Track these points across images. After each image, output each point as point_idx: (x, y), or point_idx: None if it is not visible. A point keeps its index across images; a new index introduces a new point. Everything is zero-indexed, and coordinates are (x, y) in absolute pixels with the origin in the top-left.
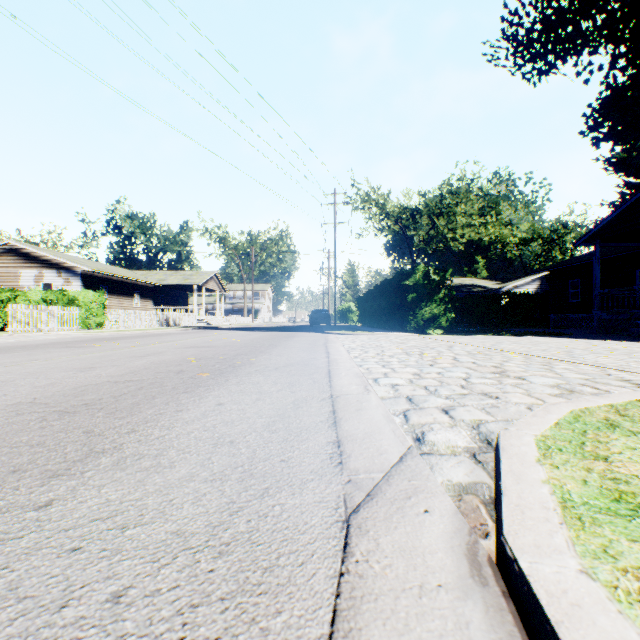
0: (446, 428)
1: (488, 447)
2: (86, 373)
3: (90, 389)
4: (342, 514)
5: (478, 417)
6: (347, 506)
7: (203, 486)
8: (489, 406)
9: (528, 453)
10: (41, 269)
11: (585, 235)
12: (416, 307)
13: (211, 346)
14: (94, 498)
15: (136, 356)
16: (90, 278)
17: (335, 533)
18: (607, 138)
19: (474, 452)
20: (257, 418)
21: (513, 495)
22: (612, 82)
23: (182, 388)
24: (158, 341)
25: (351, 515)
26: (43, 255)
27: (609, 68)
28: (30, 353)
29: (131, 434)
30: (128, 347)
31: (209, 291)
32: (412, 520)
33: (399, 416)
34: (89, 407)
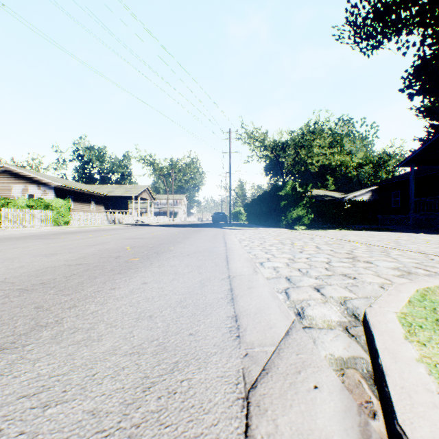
0: (320, 304)
1: (356, 321)
2: (49, 258)
3: (49, 271)
4: (242, 390)
5: (343, 294)
6: (246, 381)
7: (123, 360)
8: (350, 285)
9: (395, 330)
10: (26, 184)
11: (404, 160)
12: (287, 210)
13: (143, 238)
14: (27, 372)
15: (88, 245)
16: (60, 190)
17: (236, 412)
18: (419, 93)
19: (346, 326)
20: (172, 295)
21: (395, 375)
22: (422, 54)
23: (117, 270)
24: (106, 234)
25: (250, 391)
26: (28, 174)
27: (420, 44)
28: (13, 243)
29: (72, 309)
30: (84, 238)
31: (143, 199)
32: (305, 397)
33: (282, 293)
34: (44, 285)
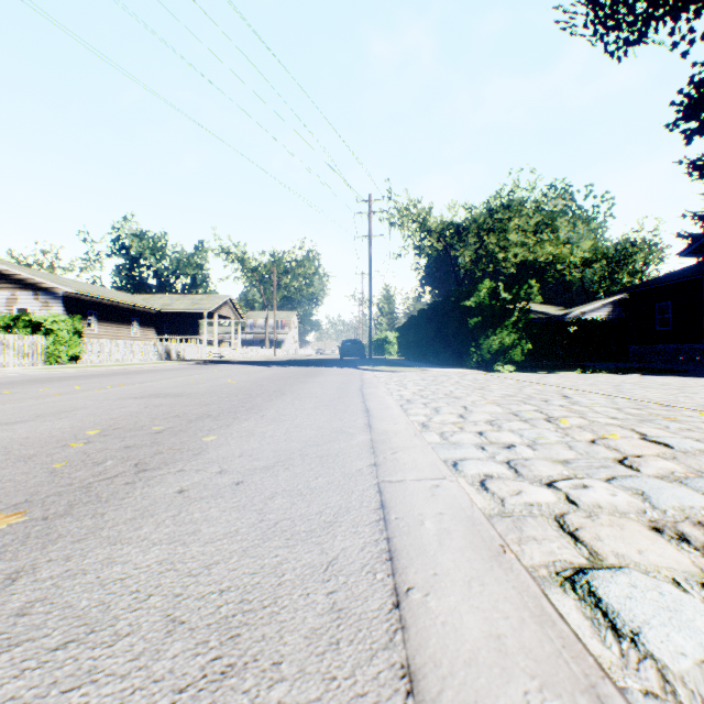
0: None
1: None
2: None
3: None
4: None
5: None
6: None
7: None
8: None
9: None
10: (14, 290)
11: (695, 242)
12: (480, 335)
13: (181, 394)
14: None
15: (3, 422)
16: (75, 301)
17: None
18: None
19: None
20: None
21: None
22: None
23: None
24: (116, 383)
25: None
26: (16, 273)
27: None
28: None
29: None
30: (46, 396)
31: (223, 318)
32: None
33: None
34: None
